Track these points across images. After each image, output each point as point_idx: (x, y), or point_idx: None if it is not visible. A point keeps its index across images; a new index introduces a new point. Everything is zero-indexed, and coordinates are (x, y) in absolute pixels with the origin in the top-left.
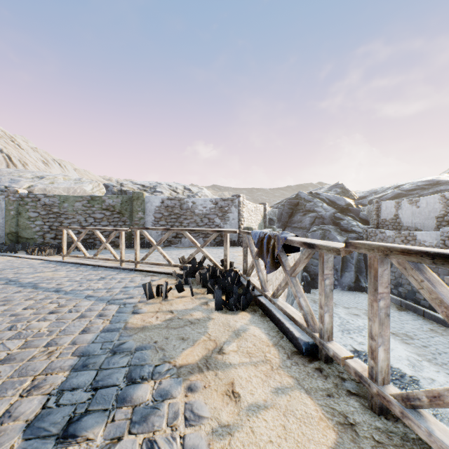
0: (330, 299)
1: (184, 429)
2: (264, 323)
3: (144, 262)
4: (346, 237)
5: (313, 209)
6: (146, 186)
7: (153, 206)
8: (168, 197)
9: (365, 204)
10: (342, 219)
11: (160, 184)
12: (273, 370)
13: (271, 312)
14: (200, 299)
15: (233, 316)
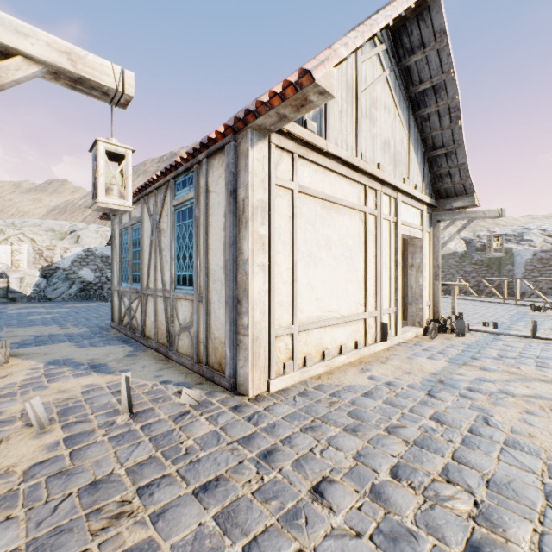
0: None
1: None
2: None
3: (523, 300)
4: None
5: None
6: (508, 234)
7: (522, 259)
8: (541, 249)
9: None
10: None
11: (526, 229)
12: None
13: None
14: None
15: None
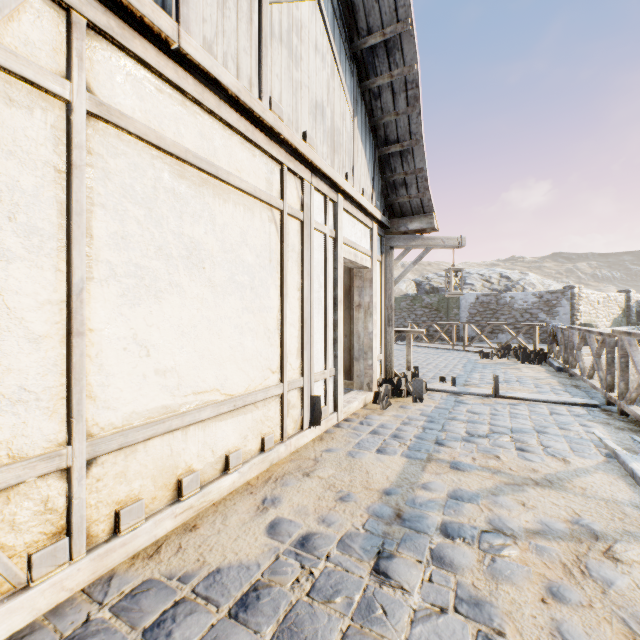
0: (567, 349)
1: (503, 371)
2: (546, 367)
3: (471, 346)
4: None
5: None
6: None
7: (467, 303)
8: (483, 293)
9: None
10: None
11: (468, 273)
12: (539, 371)
13: (551, 363)
14: (512, 361)
15: (530, 365)
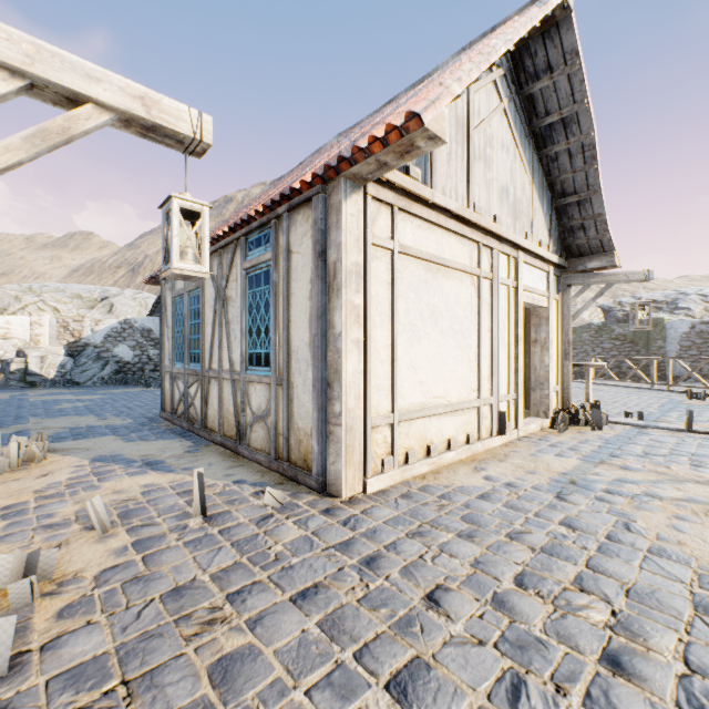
0: None
1: None
2: None
3: (677, 385)
4: None
5: None
6: (659, 301)
7: (677, 333)
8: (701, 321)
9: None
10: None
11: (682, 294)
12: None
13: None
14: None
15: None
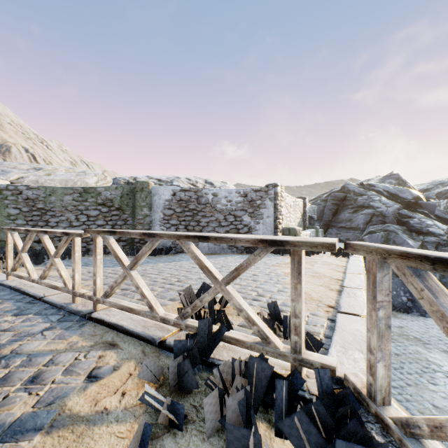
0: None
1: None
2: None
3: (108, 302)
4: (421, 241)
5: (368, 204)
6: (163, 180)
7: (161, 200)
8: (181, 188)
9: (432, 198)
10: (410, 217)
11: (178, 178)
12: None
13: None
14: None
15: None
